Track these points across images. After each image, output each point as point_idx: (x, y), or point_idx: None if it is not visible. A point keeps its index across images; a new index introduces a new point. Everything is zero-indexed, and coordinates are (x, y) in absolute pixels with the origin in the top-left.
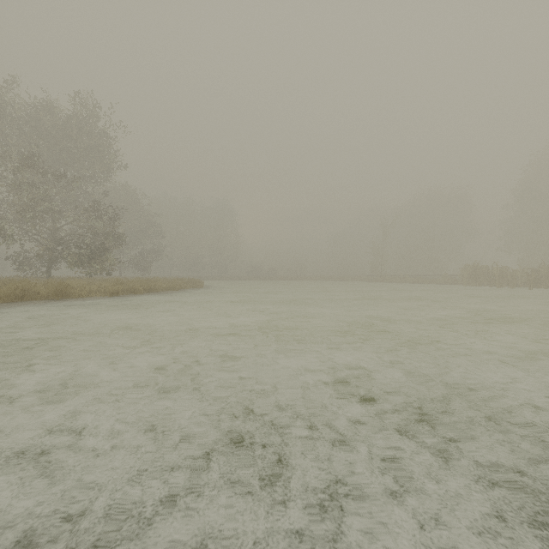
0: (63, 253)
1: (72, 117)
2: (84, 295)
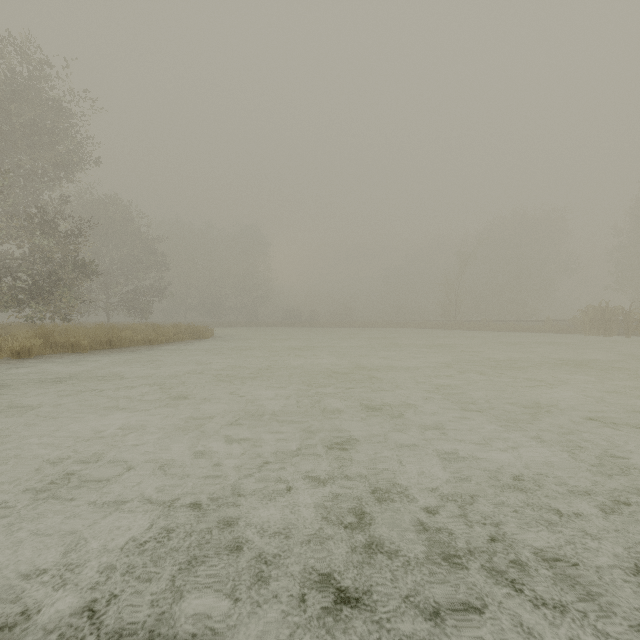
0: None
1: None
2: None
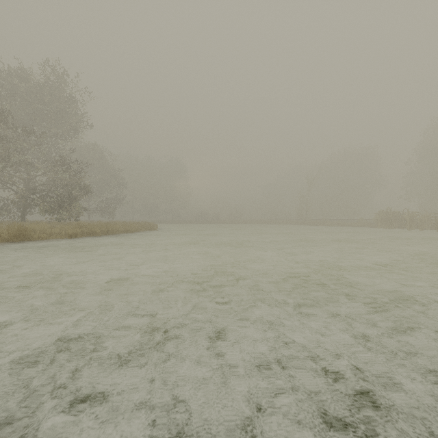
0: (35, 200)
1: (41, 82)
2: (44, 237)
